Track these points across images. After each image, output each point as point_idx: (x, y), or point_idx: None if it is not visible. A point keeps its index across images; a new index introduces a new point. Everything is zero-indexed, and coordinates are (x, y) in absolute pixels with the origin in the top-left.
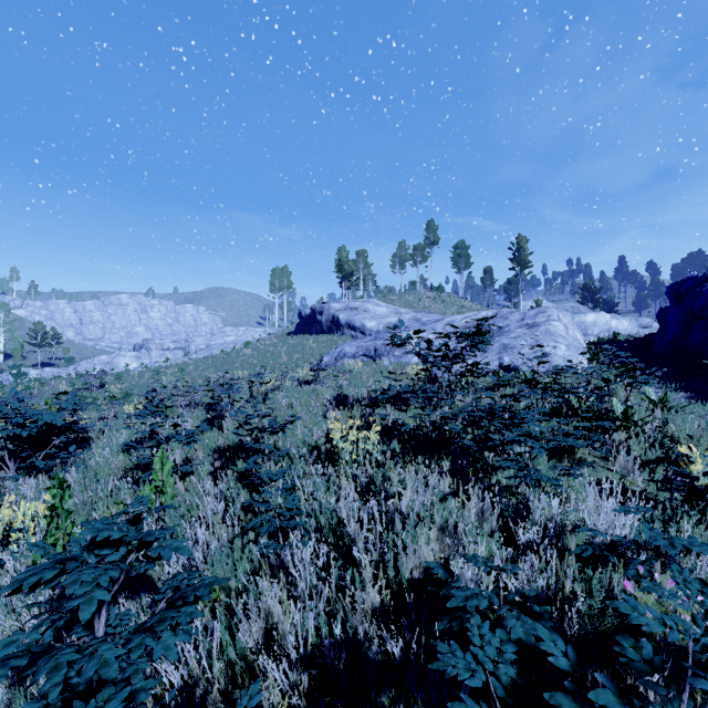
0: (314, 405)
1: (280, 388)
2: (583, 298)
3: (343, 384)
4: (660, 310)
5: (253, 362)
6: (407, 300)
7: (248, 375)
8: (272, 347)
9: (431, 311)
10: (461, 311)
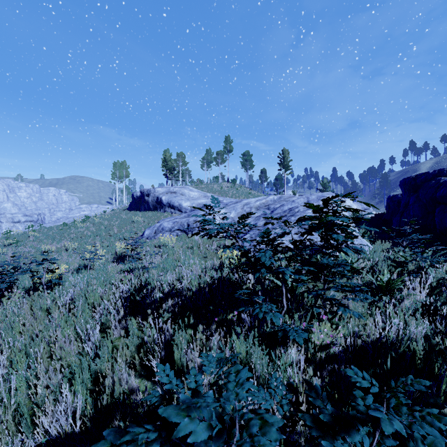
0: (98, 309)
1: (88, 268)
2: (321, 190)
3: (154, 261)
4: (389, 197)
5: (88, 233)
6: (212, 188)
7: (78, 246)
8: (107, 221)
9: (229, 196)
10: (249, 196)
